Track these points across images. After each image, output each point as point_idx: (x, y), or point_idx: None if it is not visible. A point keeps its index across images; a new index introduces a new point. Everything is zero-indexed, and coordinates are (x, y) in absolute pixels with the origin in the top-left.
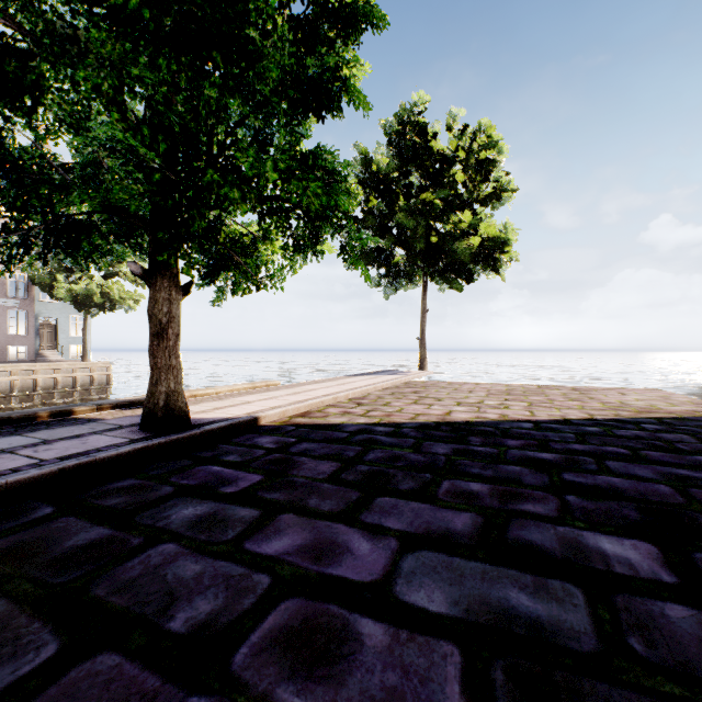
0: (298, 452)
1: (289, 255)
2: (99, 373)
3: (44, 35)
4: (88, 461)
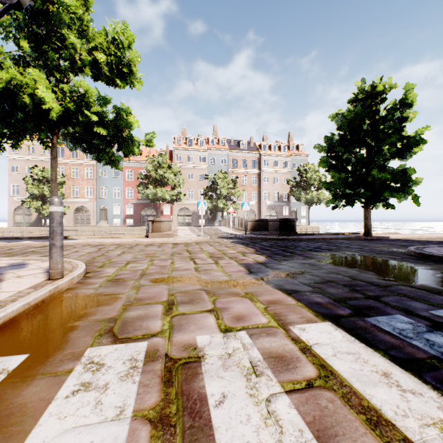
0: (397, 240)
1: (397, 199)
2: (315, 230)
3: (355, 182)
4: (359, 237)
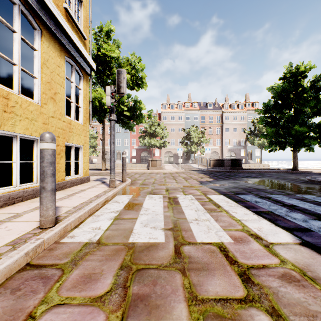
0: (315, 173)
1: (318, 144)
2: (266, 167)
3: (283, 134)
4: (287, 171)
